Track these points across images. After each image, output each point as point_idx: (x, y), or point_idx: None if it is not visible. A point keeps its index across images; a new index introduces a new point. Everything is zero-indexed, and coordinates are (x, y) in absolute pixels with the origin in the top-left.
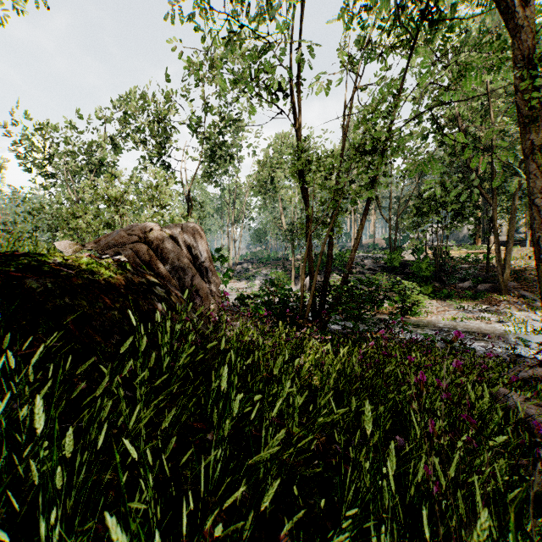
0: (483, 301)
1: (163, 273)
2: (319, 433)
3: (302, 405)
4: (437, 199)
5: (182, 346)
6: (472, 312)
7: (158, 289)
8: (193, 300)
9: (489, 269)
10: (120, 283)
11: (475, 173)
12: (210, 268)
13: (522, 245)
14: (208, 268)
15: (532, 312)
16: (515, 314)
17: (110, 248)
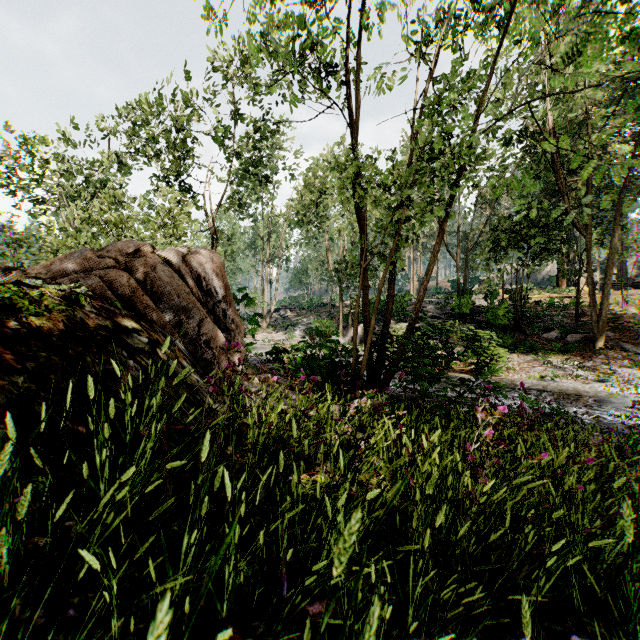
0: (574, 355)
1: (152, 314)
2: (415, 635)
3: (370, 545)
4: (517, 231)
5: (143, 444)
6: (563, 369)
7: (134, 337)
8: (201, 354)
9: (579, 317)
10: (53, 326)
11: (564, 198)
12: (230, 310)
13: (614, 288)
14: (227, 311)
15: (636, 368)
16: (616, 371)
17: (67, 276)
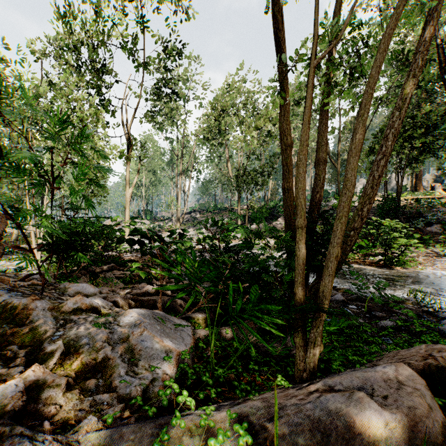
0: None
1: None
2: None
3: None
4: (400, 134)
5: None
6: None
7: None
8: None
9: None
10: None
11: None
12: None
13: None
14: None
15: None
16: None
17: None
